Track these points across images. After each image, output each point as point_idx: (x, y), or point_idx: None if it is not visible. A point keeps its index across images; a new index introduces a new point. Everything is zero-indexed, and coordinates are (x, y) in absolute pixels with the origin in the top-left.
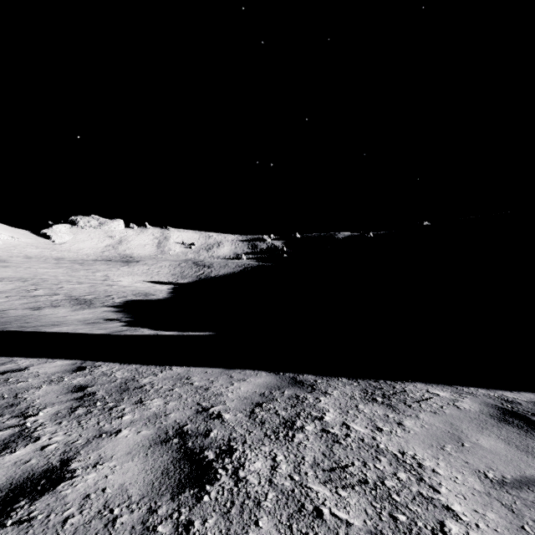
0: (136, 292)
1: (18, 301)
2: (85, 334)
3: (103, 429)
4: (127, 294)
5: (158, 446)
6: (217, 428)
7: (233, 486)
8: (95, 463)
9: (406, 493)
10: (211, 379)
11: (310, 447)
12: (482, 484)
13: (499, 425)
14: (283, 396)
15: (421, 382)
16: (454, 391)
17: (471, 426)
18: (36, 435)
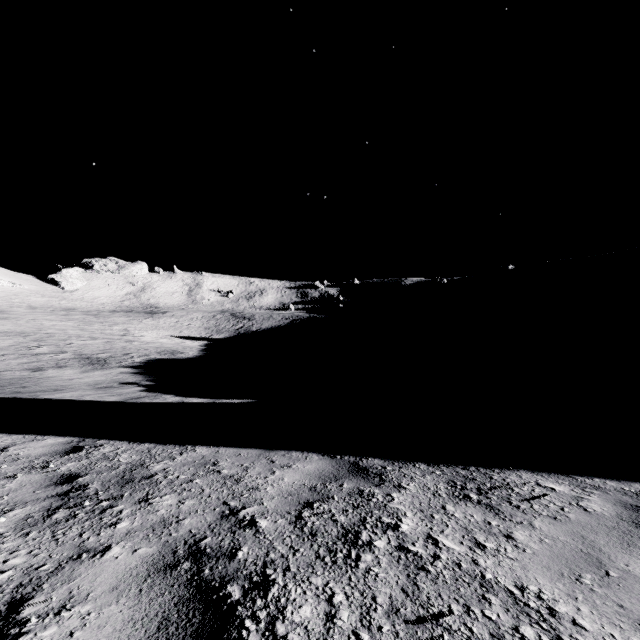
0: (161, 350)
1: (16, 360)
2: (93, 402)
3: (85, 544)
4: (150, 352)
5: (159, 576)
6: (248, 543)
7: None
8: (60, 607)
9: None
10: (246, 464)
11: (383, 578)
12: None
13: None
14: (342, 491)
15: (526, 470)
16: (574, 484)
17: (611, 541)
18: None
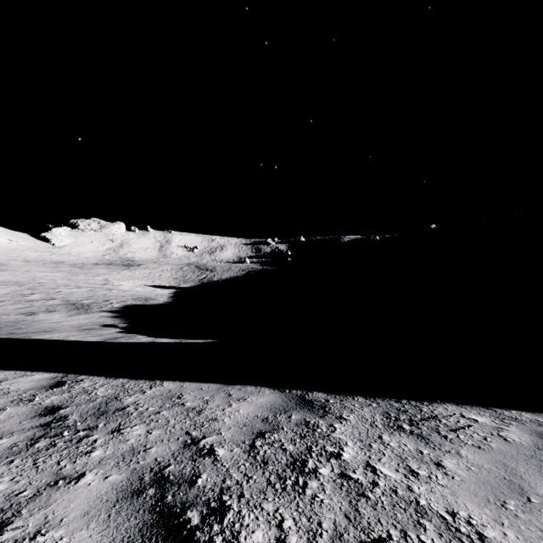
0: (136, 297)
1: (12, 306)
2: (77, 342)
3: (62, 472)
4: (126, 299)
5: (127, 502)
6: (207, 471)
7: None
8: (36, 532)
9: None
10: (207, 397)
11: (328, 504)
12: None
13: None
14: (290, 422)
15: (452, 403)
16: (494, 416)
17: (530, 469)
18: None
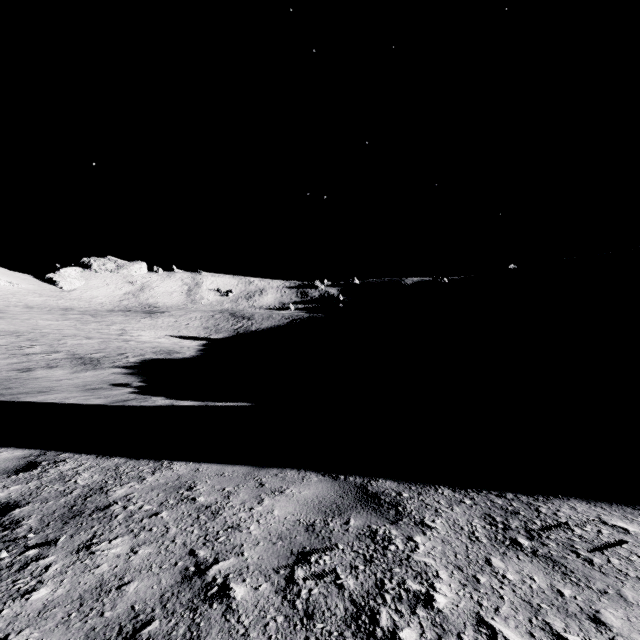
0: (157, 350)
1: (6, 360)
2: (75, 405)
3: None
4: (145, 352)
5: None
6: (213, 634)
7: None
8: None
9: None
10: (229, 488)
11: None
12: None
13: None
14: (348, 533)
15: (579, 498)
16: None
17: None
18: None
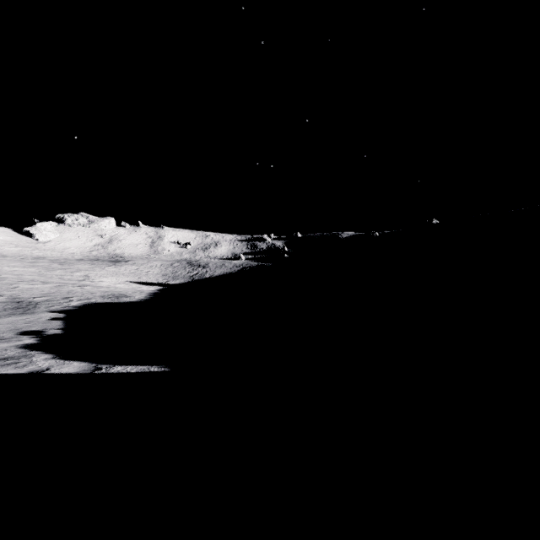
0: (108, 294)
1: None
2: None
3: None
4: (94, 296)
5: None
6: None
7: None
8: None
9: None
10: None
11: None
12: None
13: None
14: None
15: None
16: None
17: None
18: None
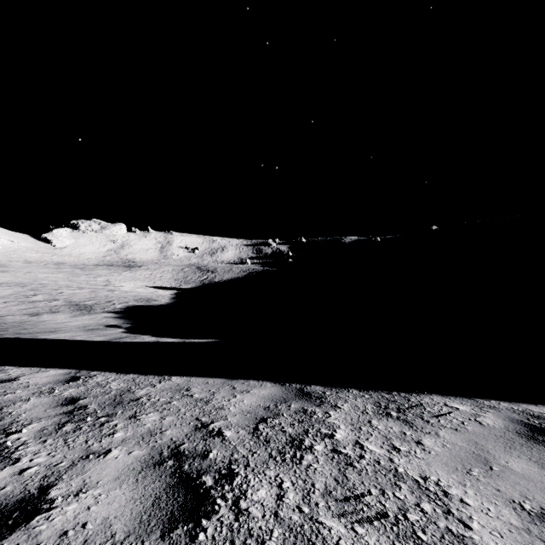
0: (138, 298)
1: (16, 307)
2: (83, 341)
3: (91, 448)
4: (128, 300)
5: (150, 470)
6: (217, 448)
7: (233, 520)
8: (78, 491)
9: (433, 530)
10: (213, 390)
11: (320, 471)
12: (519, 518)
13: (528, 444)
14: (290, 410)
15: (438, 394)
16: (474, 405)
17: (497, 446)
18: (16, 455)
